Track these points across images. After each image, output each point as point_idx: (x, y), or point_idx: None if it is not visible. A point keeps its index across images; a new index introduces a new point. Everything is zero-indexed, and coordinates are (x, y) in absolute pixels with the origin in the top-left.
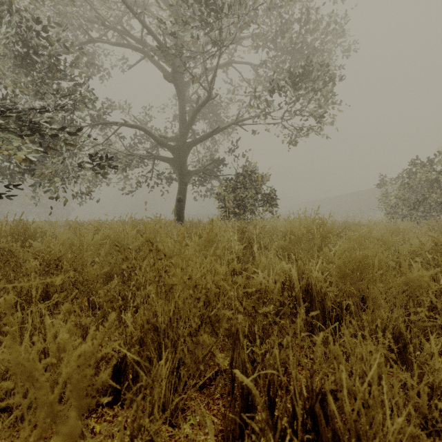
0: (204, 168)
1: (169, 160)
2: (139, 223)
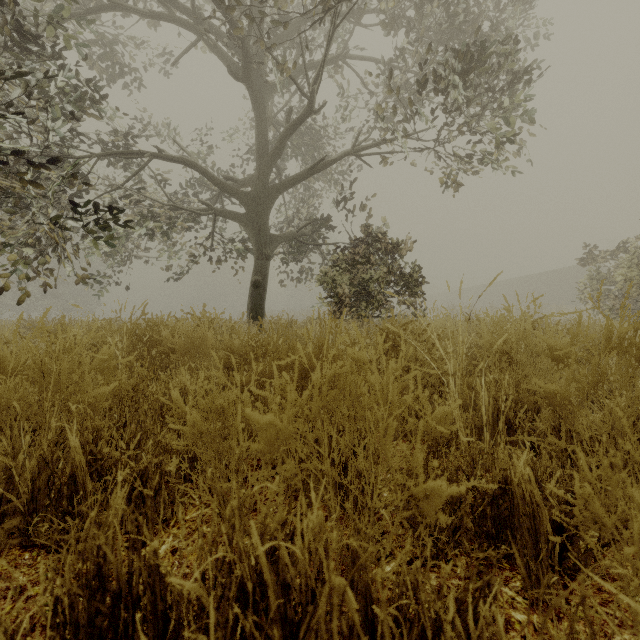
0: (297, 231)
1: (239, 217)
2: (166, 325)
